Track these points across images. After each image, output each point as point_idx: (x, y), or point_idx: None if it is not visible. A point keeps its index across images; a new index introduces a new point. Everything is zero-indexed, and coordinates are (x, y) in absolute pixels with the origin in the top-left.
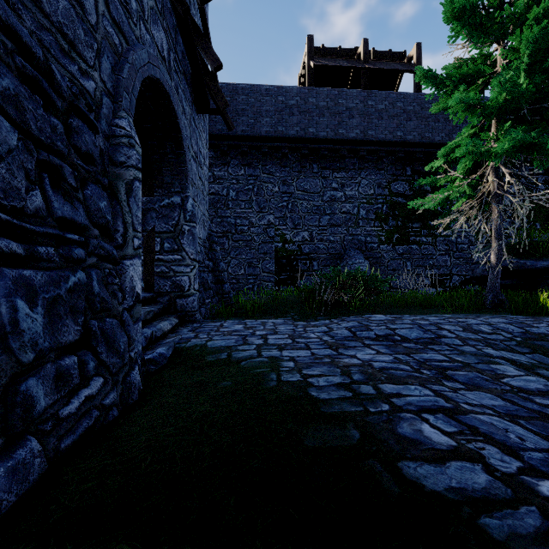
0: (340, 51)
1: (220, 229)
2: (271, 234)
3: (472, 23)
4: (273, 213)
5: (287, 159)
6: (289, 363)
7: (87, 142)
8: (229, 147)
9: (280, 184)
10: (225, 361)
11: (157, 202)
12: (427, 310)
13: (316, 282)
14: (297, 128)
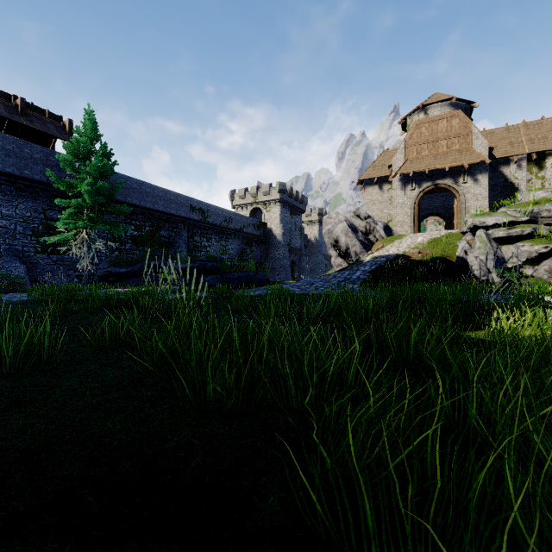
0: None
1: None
2: None
3: (71, 166)
4: None
5: None
6: None
7: None
8: None
9: None
10: None
11: None
12: None
13: None
14: None
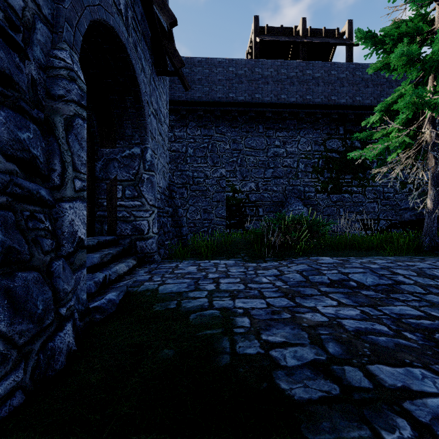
0: (282, 29)
1: (180, 181)
2: (223, 185)
3: None
4: (224, 167)
5: (237, 121)
6: (244, 319)
7: (3, 59)
8: (187, 111)
9: (230, 143)
10: (173, 312)
11: (119, 153)
12: (367, 252)
13: (264, 226)
14: (245, 94)
